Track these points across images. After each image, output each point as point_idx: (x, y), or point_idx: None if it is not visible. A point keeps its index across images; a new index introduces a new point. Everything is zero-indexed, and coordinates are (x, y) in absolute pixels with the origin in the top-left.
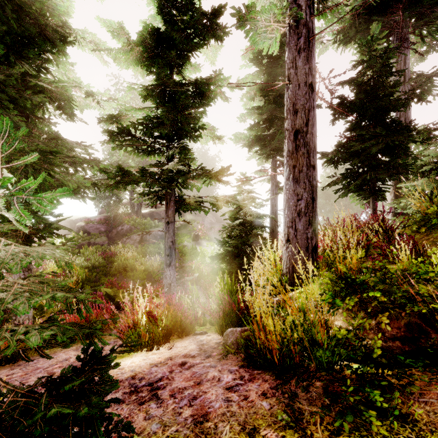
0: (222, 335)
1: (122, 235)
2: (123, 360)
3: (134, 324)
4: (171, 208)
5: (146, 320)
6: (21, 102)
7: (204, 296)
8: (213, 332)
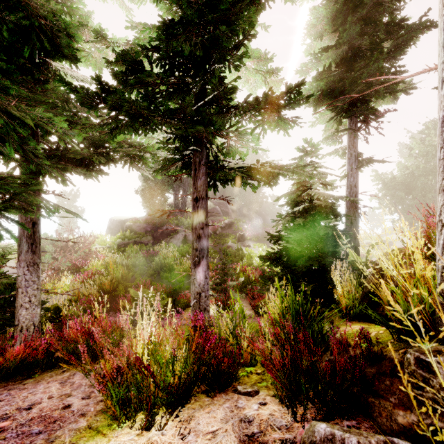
0: (293, 417)
1: (167, 235)
2: None
3: (129, 364)
4: (201, 177)
5: (150, 358)
6: None
7: (251, 307)
8: (271, 395)
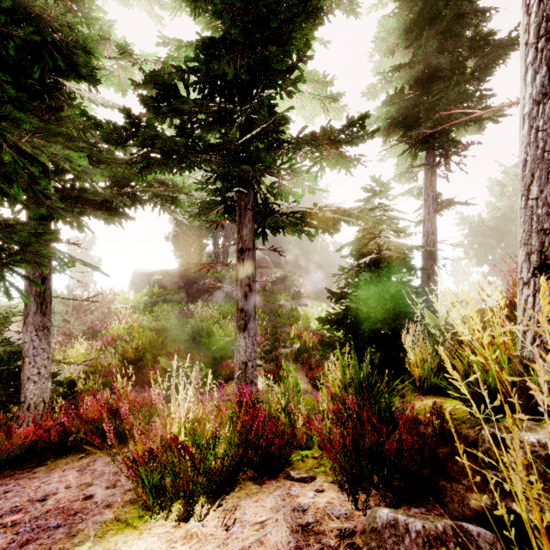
0: (353, 504)
1: (204, 291)
2: (117, 545)
3: (163, 445)
4: (247, 223)
5: (187, 439)
6: (2, 48)
7: (308, 380)
8: (330, 481)
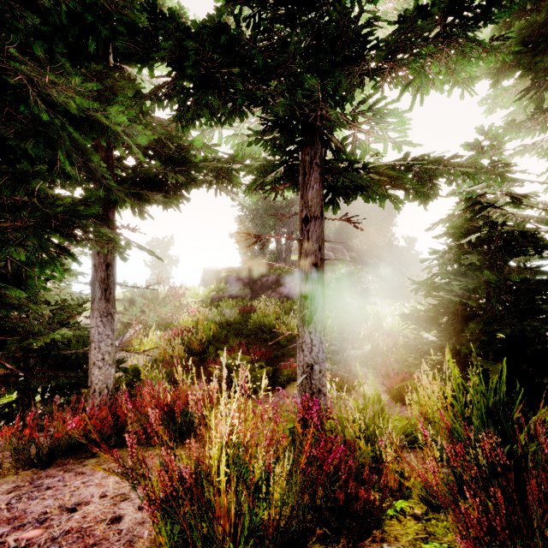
0: None
1: (267, 288)
2: None
3: (198, 473)
4: (313, 184)
5: (230, 469)
6: (57, 19)
7: (383, 389)
8: None
